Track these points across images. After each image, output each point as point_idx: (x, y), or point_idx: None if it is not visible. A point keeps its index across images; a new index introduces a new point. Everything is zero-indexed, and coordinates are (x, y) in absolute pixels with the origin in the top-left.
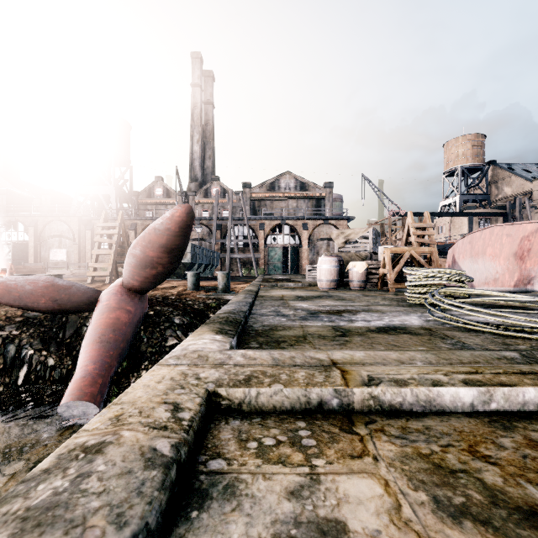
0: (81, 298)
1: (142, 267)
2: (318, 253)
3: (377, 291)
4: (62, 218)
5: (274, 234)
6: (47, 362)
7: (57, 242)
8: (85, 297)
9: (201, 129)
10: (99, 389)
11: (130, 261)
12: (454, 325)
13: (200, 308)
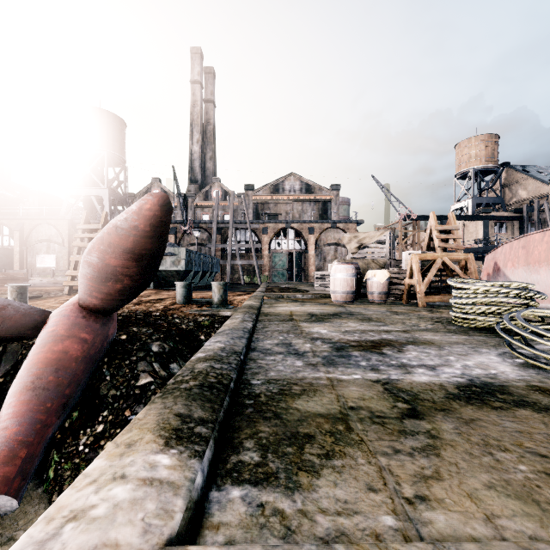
0: (20, 322)
1: (101, 280)
2: (325, 259)
3: (402, 305)
4: (50, 221)
5: (278, 239)
6: None
7: (45, 247)
8: (26, 319)
9: (201, 128)
10: (20, 467)
11: (85, 272)
12: None
13: (189, 327)
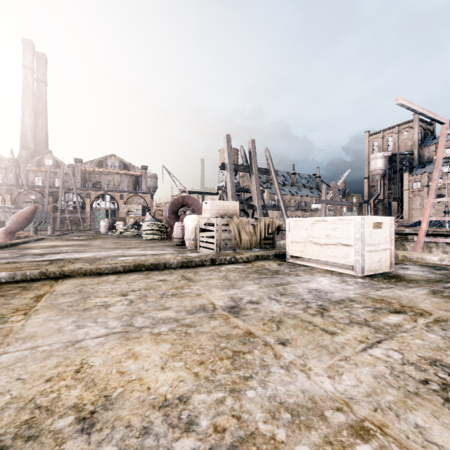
0: None
1: (16, 224)
2: None
3: None
4: None
5: (98, 201)
6: None
7: None
8: None
9: (33, 105)
10: None
11: (11, 222)
12: None
13: None
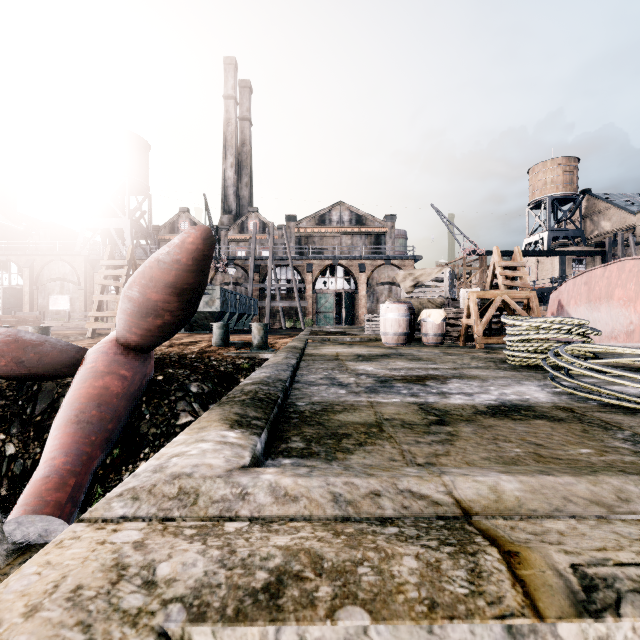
0: (57, 359)
1: (142, 315)
2: (378, 300)
3: (459, 347)
4: (64, 257)
5: (324, 278)
6: (4, 450)
7: (58, 287)
8: (63, 356)
9: (236, 150)
10: (70, 494)
11: (125, 307)
12: (602, 402)
13: (228, 370)
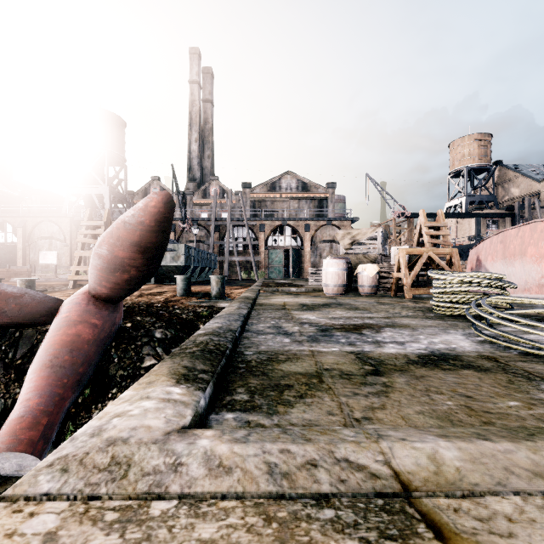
0: (36, 309)
1: (110, 271)
2: (320, 255)
3: (390, 297)
4: (52, 218)
5: (275, 236)
6: None
7: (47, 244)
8: (41, 307)
9: (199, 127)
10: (42, 432)
11: (96, 263)
12: (523, 351)
13: (189, 317)
